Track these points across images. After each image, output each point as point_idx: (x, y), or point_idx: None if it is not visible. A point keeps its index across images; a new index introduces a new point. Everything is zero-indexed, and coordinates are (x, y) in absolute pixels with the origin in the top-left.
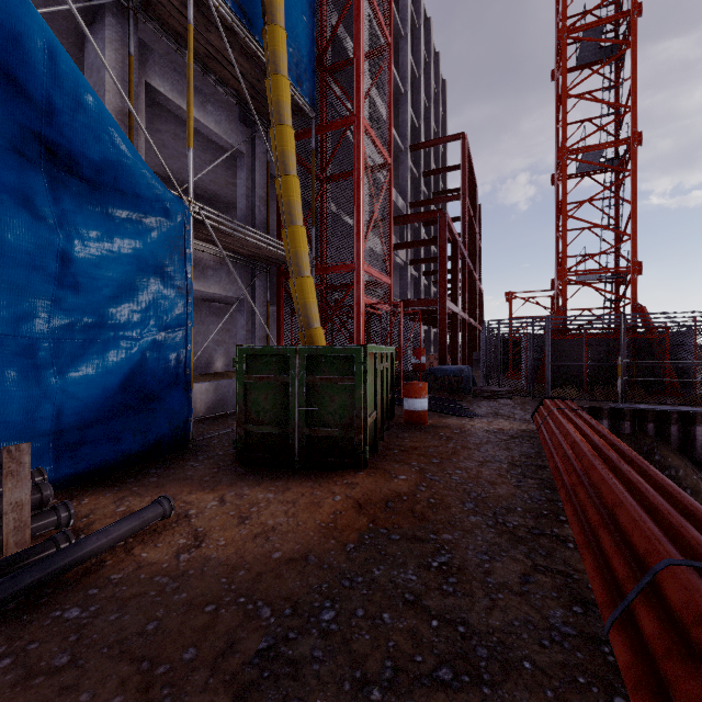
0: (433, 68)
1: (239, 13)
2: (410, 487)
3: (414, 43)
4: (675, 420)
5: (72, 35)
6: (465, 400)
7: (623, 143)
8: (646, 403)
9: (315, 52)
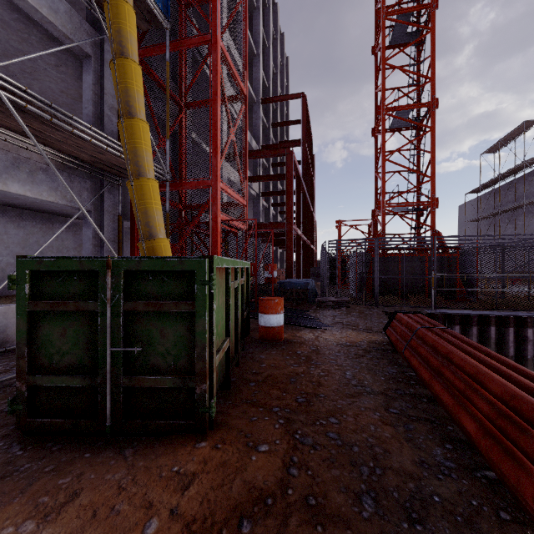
0: (279, 45)
1: None
2: (277, 471)
3: (264, 18)
4: (475, 322)
5: None
6: (312, 310)
7: (425, 105)
8: (451, 308)
9: None
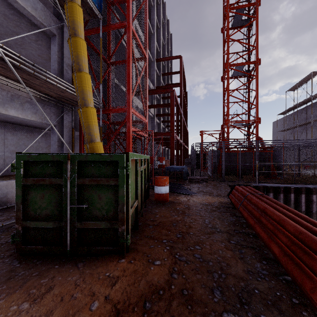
0: (166, 27)
1: None
2: (165, 276)
3: (157, 11)
4: (282, 191)
5: None
6: (185, 184)
7: (253, 63)
8: (267, 183)
9: None
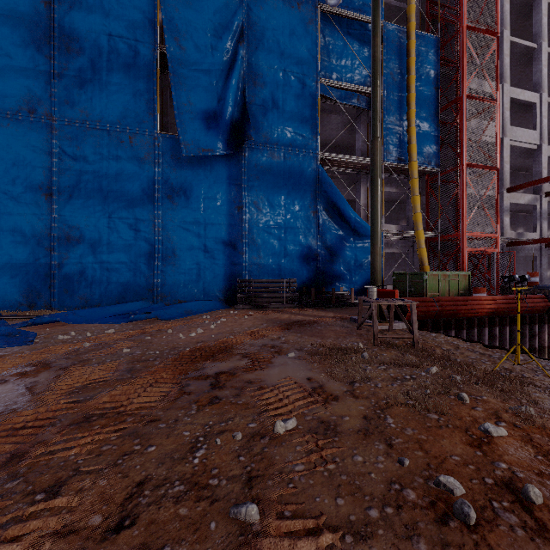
0: None
1: (399, 162)
2: None
3: None
4: None
5: (352, 185)
6: None
7: None
8: None
9: (439, 142)
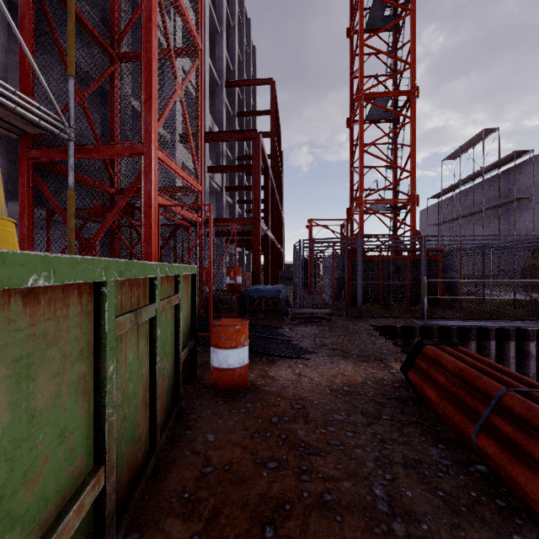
0: (246, 31)
1: None
2: None
3: None
4: (474, 336)
5: None
6: (285, 326)
7: (406, 93)
8: (442, 318)
9: None
